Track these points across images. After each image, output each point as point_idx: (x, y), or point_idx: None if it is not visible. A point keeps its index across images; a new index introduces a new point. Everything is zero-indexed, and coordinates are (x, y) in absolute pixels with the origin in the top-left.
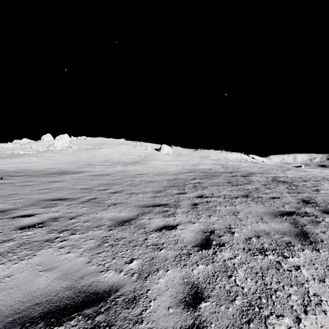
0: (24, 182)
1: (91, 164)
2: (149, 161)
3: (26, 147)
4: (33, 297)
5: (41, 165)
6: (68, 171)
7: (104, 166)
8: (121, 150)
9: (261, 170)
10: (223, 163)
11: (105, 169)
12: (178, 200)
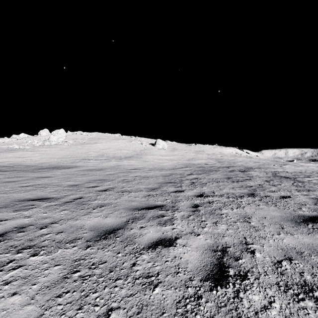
0: (10, 178)
1: (86, 159)
2: (144, 155)
3: (22, 141)
4: None
5: (34, 159)
6: (60, 166)
7: (99, 160)
8: (117, 144)
9: (258, 165)
10: (219, 158)
11: (99, 164)
12: (175, 200)
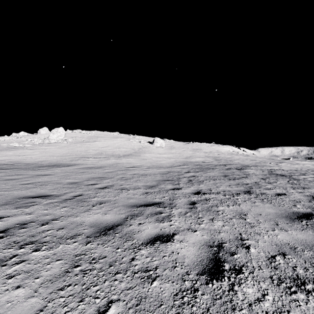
0: (11, 176)
1: (85, 157)
2: (143, 153)
3: (22, 140)
4: None
5: (34, 157)
6: (60, 164)
7: (97, 158)
8: (115, 143)
9: (254, 163)
10: (216, 156)
11: (98, 161)
12: (173, 197)
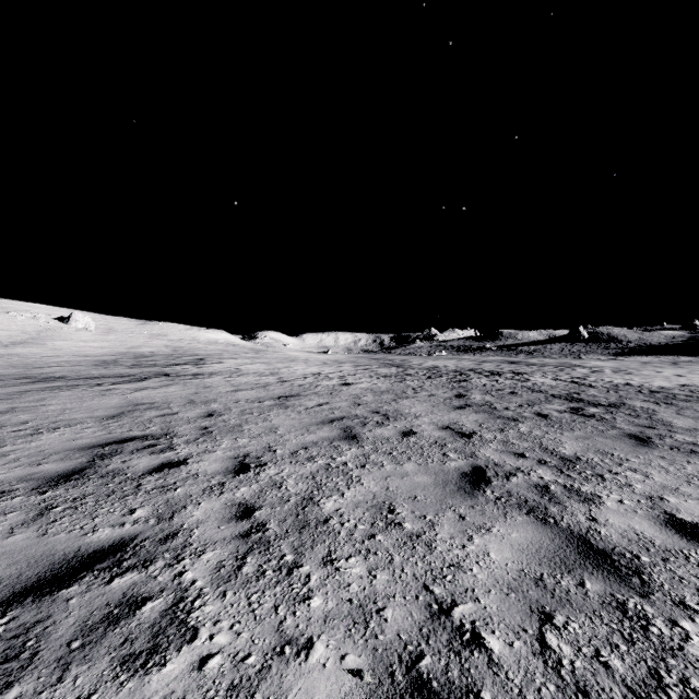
0: None
1: None
2: (50, 340)
3: None
4: (54, 372)
5: None
6: None
7: None
8: None
9: (214, 353)
10: (182, 346)
11: None
12: (97, 365)
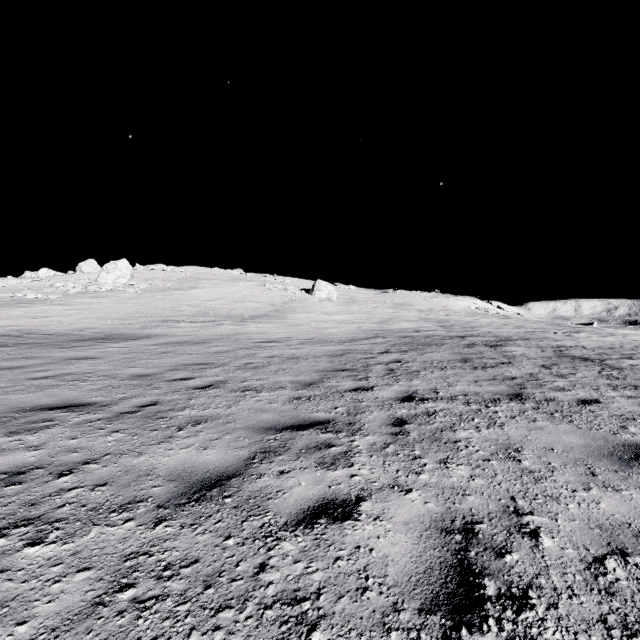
0: (12, 360)
1: (171, 320)
2: (291, 313)
3: (44, 285)
4: None
5: (66, 321)
6: (118, 336)
7: (197, 323)
8: (235, 291)
9: (523, 333)
10: (442, 318)
11: (199, 330)
12: (355, 408)
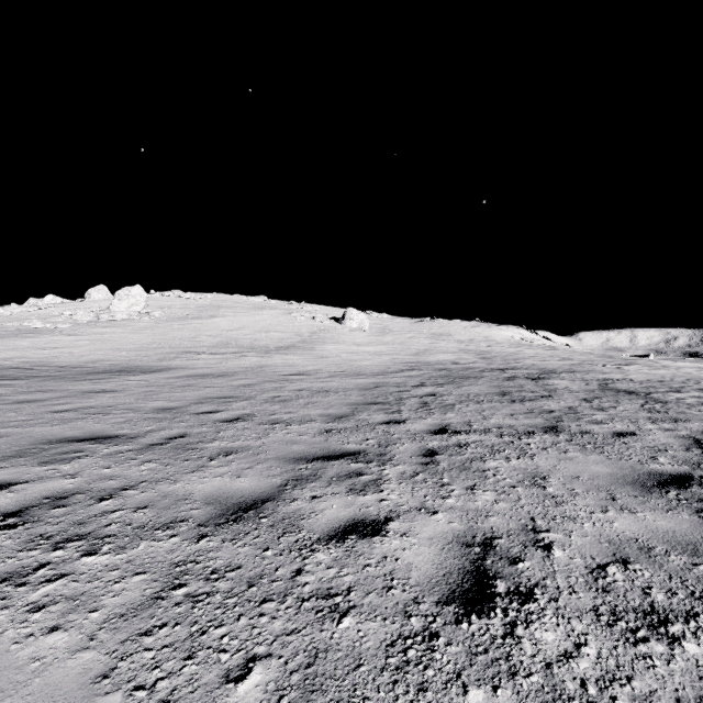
0: (28, 394)
1: (191, 352)
2: (320, 344)
3: (51, 313)
4: None
5: (78, 353)
6: (135, 368)
7: (219, 355)
8: (258, 320)
9: (568, 365)
10: (483, 349)
11: (221, 362)
12: (386, 440)
